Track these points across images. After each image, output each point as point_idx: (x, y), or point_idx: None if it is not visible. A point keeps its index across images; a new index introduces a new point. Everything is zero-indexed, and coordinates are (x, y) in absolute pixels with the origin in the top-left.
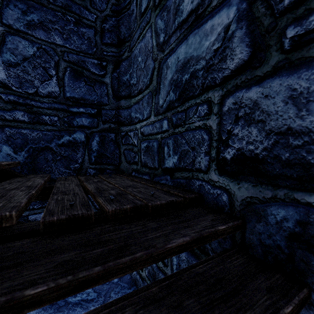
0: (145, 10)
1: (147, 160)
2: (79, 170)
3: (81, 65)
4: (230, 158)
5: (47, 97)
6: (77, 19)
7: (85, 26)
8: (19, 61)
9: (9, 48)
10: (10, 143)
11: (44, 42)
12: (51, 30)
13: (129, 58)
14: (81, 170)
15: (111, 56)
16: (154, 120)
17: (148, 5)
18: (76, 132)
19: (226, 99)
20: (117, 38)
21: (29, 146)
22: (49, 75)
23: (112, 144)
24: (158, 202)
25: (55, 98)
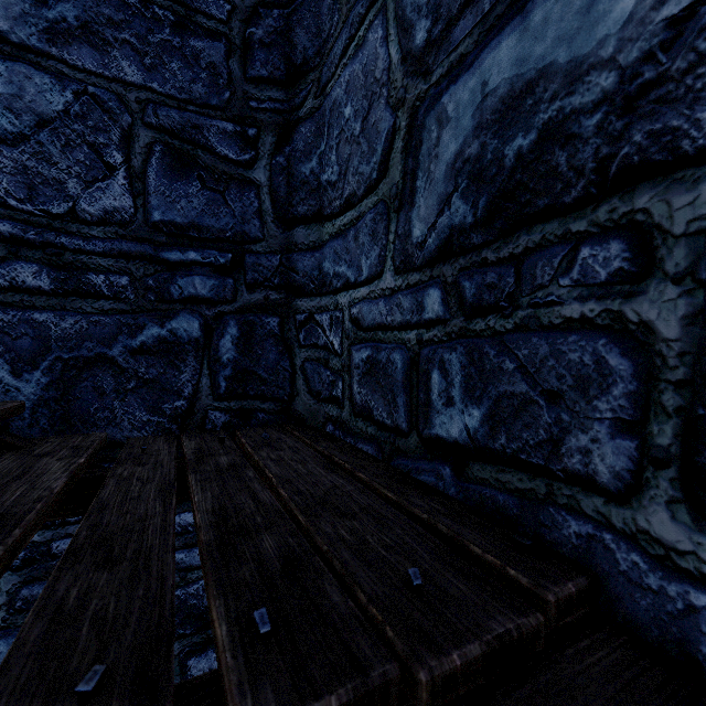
0: None
1: (372, 400)
2: (187, 416)
3: (192, 136)
4: None
5: (101, 225)
6: (181, 15)
7: (201, 34)
8: (27, 129)
9: None
10: (1, 349)
11: (93, 77)
12: (111, 44)
13: (318, 114)
14: (192, 417)
15: (269, 111)
16: (393, 285)
17: None
18: (179, 314)
19: None
20: (284, 63)
21: (52, 357)
22: (107, 165)
23: (273, 346)
24: (453, 659)
25: (123, 227)
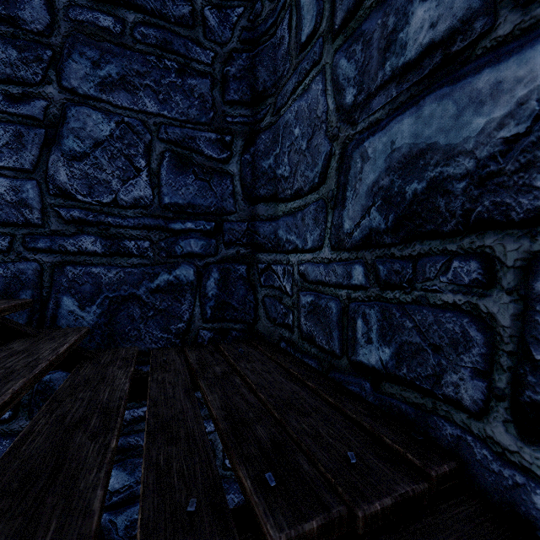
0: (310, 38)
1: (315, 331)
2: (185, 333)
3: (189, 144)
4: None
5: (132, 208)
6: (182, 63)
7: (194, 75)
8: (88, 149)
9: (71, 129)
10: (73, 292)
11: (127, 111)
12: (138, 88)
13: (274, 127)
14: (189, 334)
15: (239, 123)
16: (330, 257)
17: (316, 29)
18: (180, 265)
19: None
20: (250, 90)
21: (103, 296)
22: (136, 168)
23: (242, 285)
24: (376, 506)
25: (146, 209)
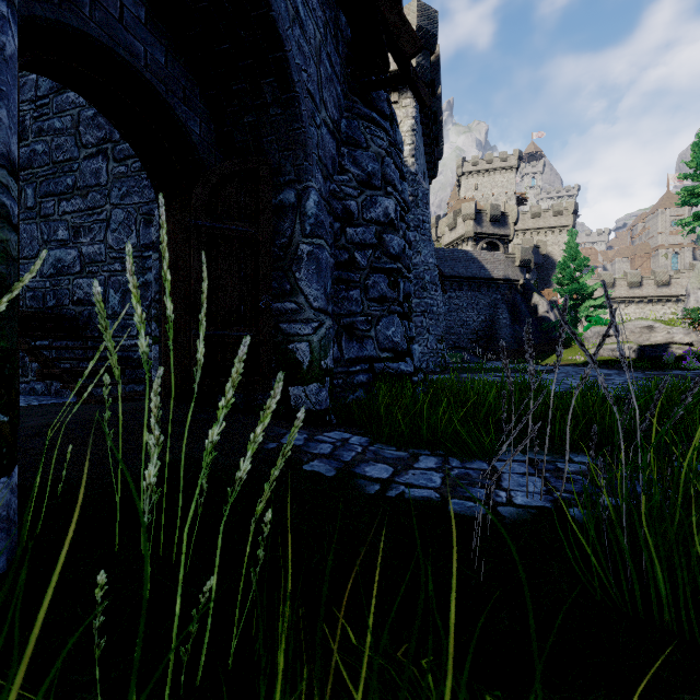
0: (32, 208)
1: (34, 303)
2: None
3: None
4: (76, 300)
5: None
6: None
7: None
8: None
9: None
10: None
11: None
12: None
13: None
14: None
15: None
16: (40, 280)
17: (34, 208)
18: None
19: (75, 280)
20: None
21: None
22: None
23: None
24: (45, 312)
25: None
